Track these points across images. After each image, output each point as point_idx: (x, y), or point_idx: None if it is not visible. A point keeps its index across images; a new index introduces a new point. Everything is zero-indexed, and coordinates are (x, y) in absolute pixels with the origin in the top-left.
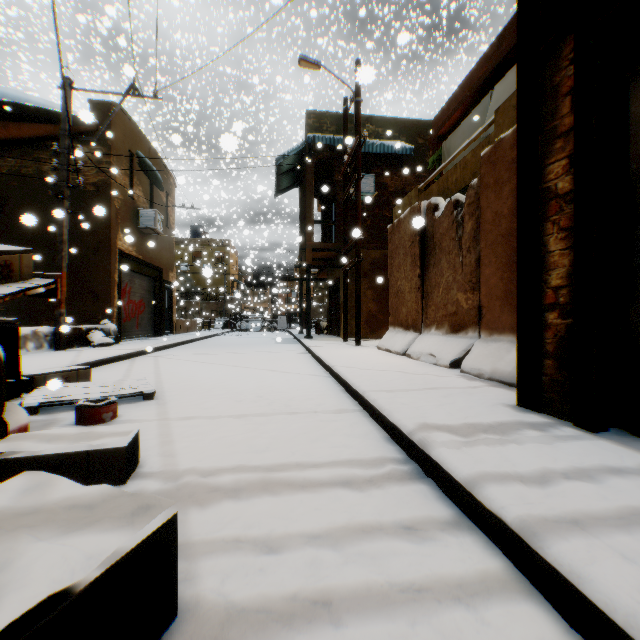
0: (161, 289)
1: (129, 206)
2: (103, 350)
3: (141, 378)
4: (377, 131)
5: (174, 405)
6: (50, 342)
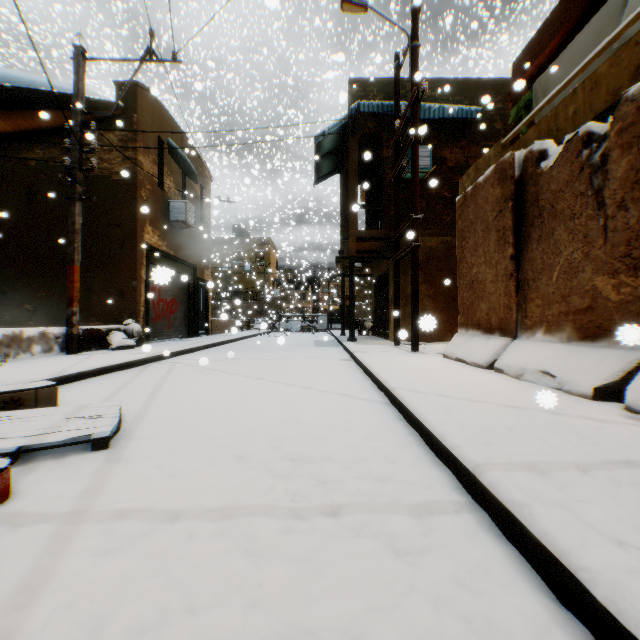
0: (195, 287)
1: (158, 197)
2: (117, 354)
3: (114, 403)
4: (433, 96)
5: (128, 465)
6: (61, 345)
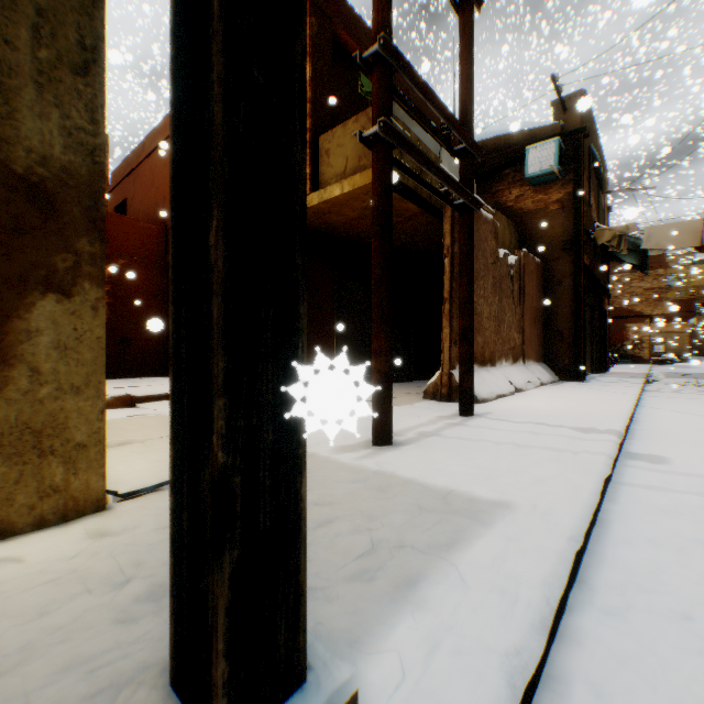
0: None
1: None
2: None
3: None
4: None
5: None
6: None
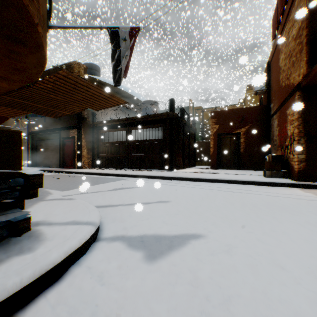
0: None
1: None
2: None
3: None
4: None
5: None
6: None
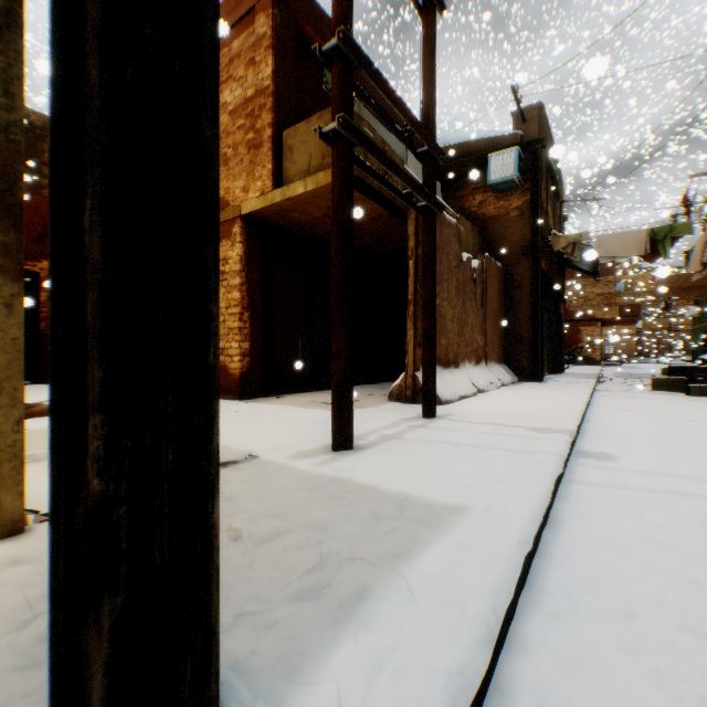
0: None
1: None
2: None
3: None
4: None
5: None
6: None
